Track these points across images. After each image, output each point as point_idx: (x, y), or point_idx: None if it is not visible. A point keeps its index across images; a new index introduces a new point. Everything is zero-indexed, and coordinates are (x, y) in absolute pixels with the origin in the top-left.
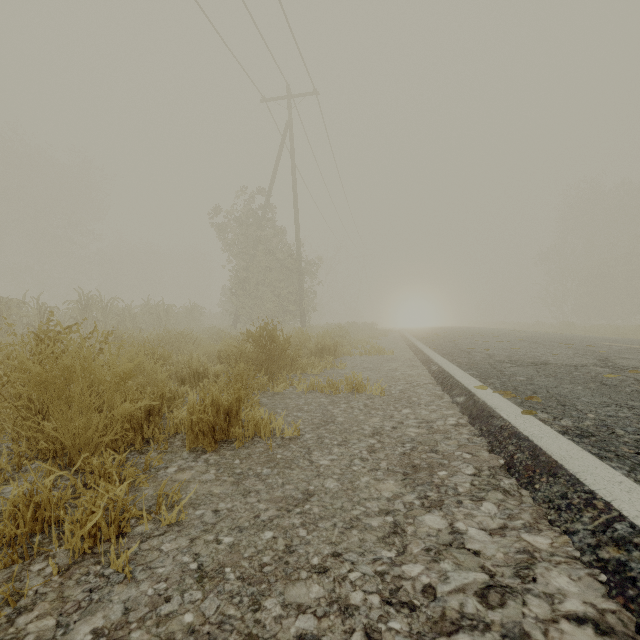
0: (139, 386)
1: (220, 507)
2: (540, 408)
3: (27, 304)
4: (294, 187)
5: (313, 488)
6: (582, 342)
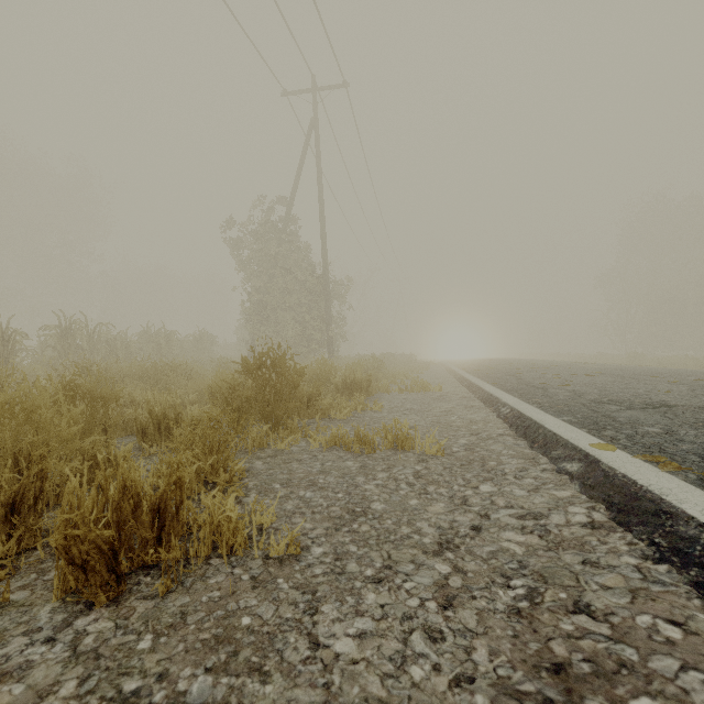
0: None
1: None
2: None
3: None
4: (320, 195)
5: None
6: (680, 375)
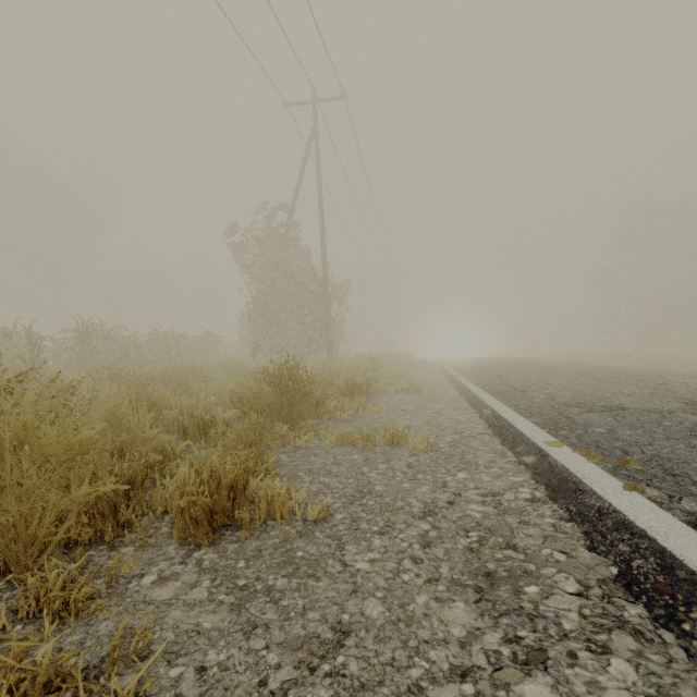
0: (115, 452)
1: (208, 660)
2: (643, 479)
3: (18, 333)
4: (320, 202)
5: (348, 618)
6: (651, 378)
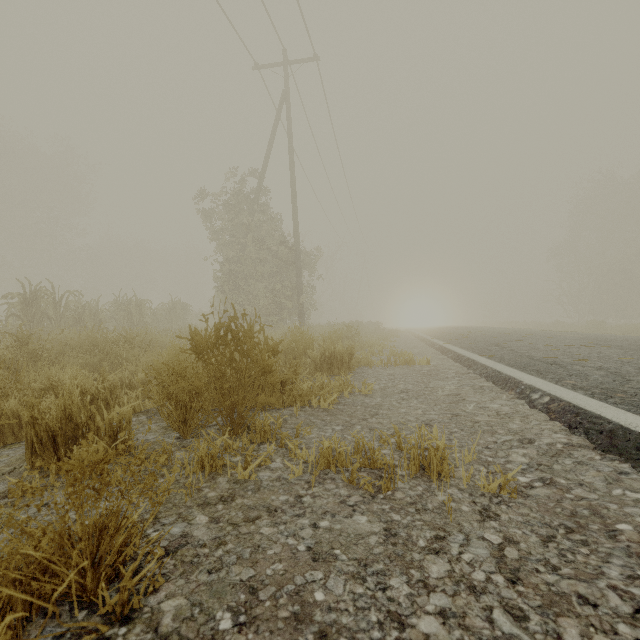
0: None
1: None
2: None
3: None
4: (291, 166)
5: None
6: None
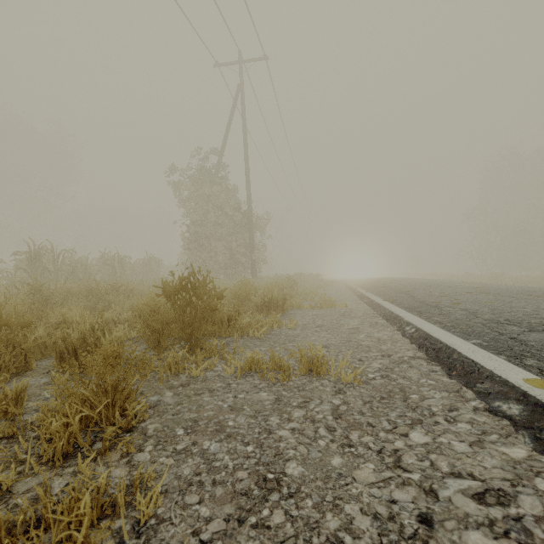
0: None
1: None
2: None
3: None
4: (245, 146)
5: None
6: None
